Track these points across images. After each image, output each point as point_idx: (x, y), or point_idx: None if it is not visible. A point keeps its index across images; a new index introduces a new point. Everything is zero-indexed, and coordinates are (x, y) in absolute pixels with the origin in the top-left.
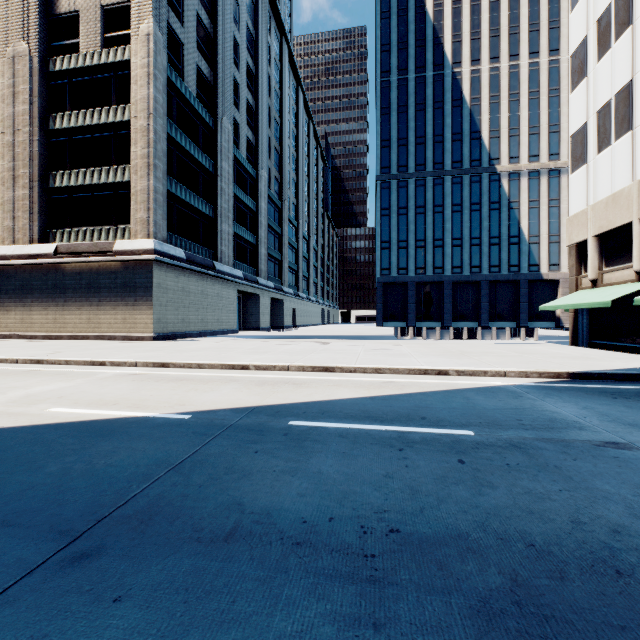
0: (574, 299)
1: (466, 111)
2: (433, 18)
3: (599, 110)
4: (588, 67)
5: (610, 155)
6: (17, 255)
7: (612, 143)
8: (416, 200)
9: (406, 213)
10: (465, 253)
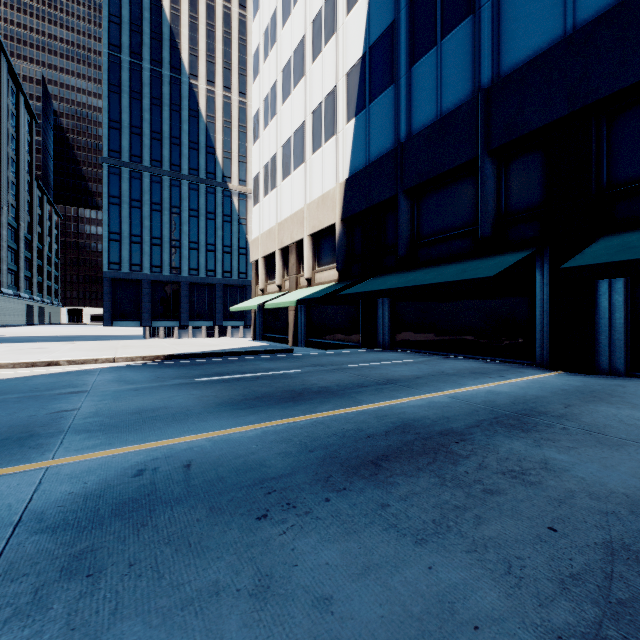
0: (247, 303)
1: (203, 125)
2: (170, 19)
3: (265, 166)
4: (260, 131)
5: (269, 201)
6: None
7: (270, 193)
8: (152, 196)
9: (140, 207)
10: (202, 257)
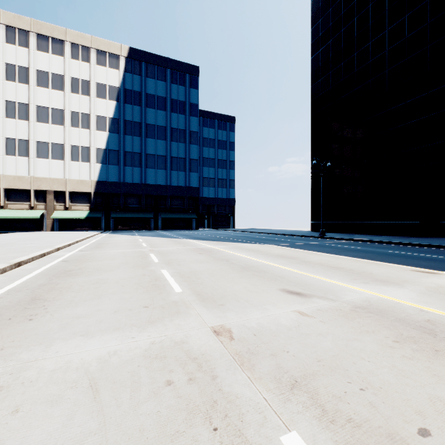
0: (7, 214)
1: None
2: None
3: (8, 138)
4: None
5: (16, 160)
6: None
7: (17, 156)
8: None
9: None
10: None
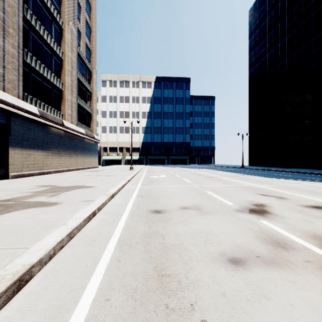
0: (110, 157)
1: None
2: None
3: (110, 126)
4: (107, 117)
5: (112, 135)
6: (77, 131)
7: (113, 133)
8: None
9: None
10: None
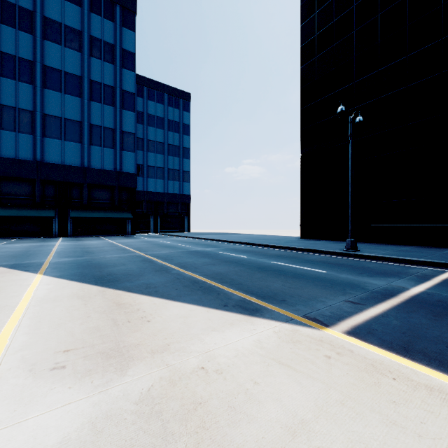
0: None
1: None
2: None
3: None
4: None
5: None
6: None
7: None
8: None
9: None
10: None
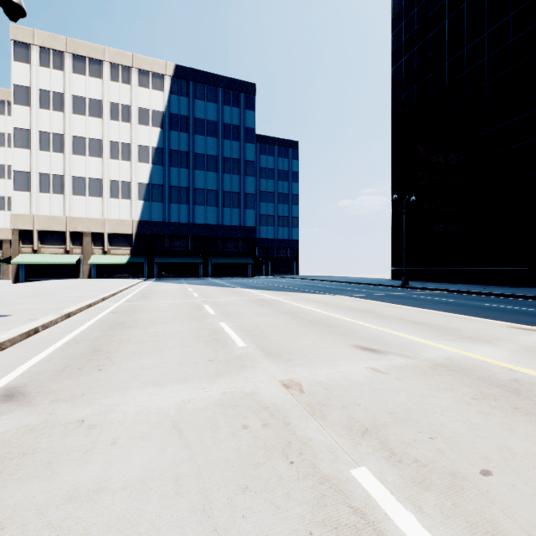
0: (41, 259)
1: None
2: None
3: (42, 173)
4: (32, 147)
5: (50, 198)
6: None
7: (51, 193)
8: None
9: None
10: None
